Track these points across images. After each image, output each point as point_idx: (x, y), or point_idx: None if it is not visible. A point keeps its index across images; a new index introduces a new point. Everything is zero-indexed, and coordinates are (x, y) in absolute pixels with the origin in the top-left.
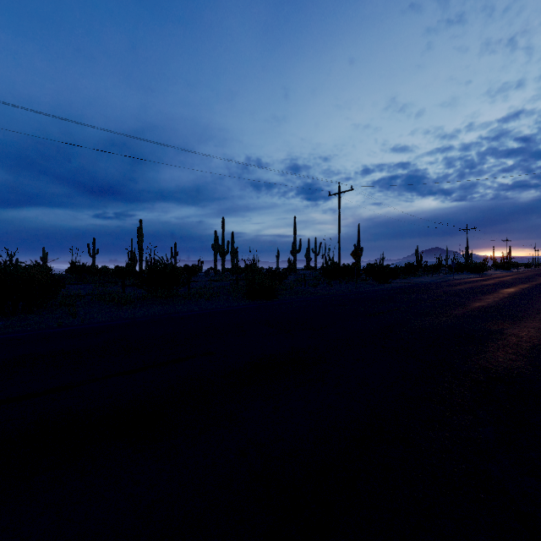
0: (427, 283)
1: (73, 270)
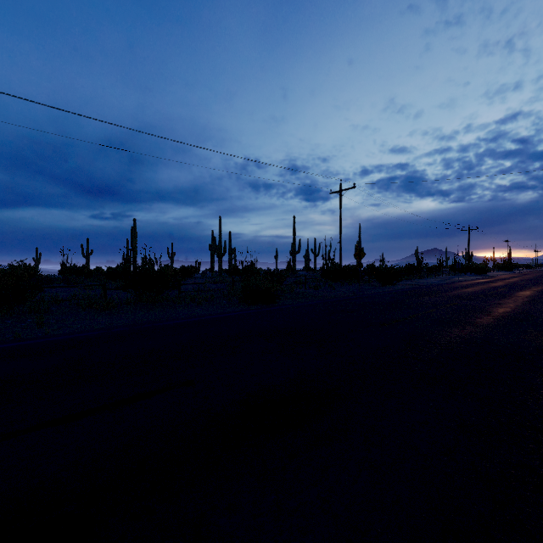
0: (433, 285)
1: (63, 271)
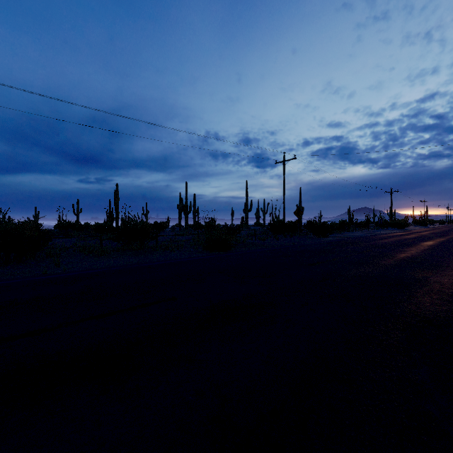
0: (358, 237)
1: (59, 226)
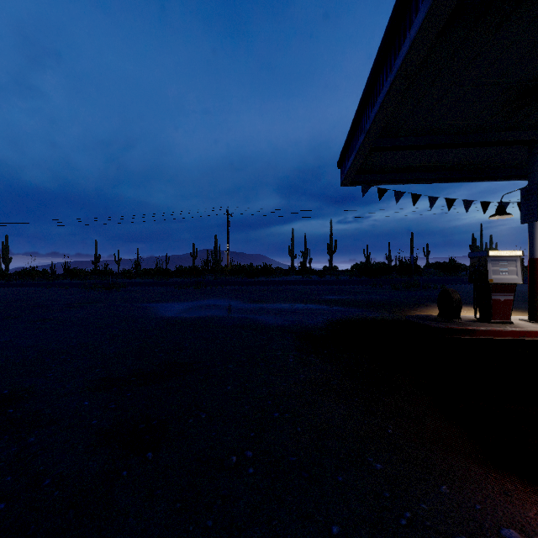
0: None
1: None
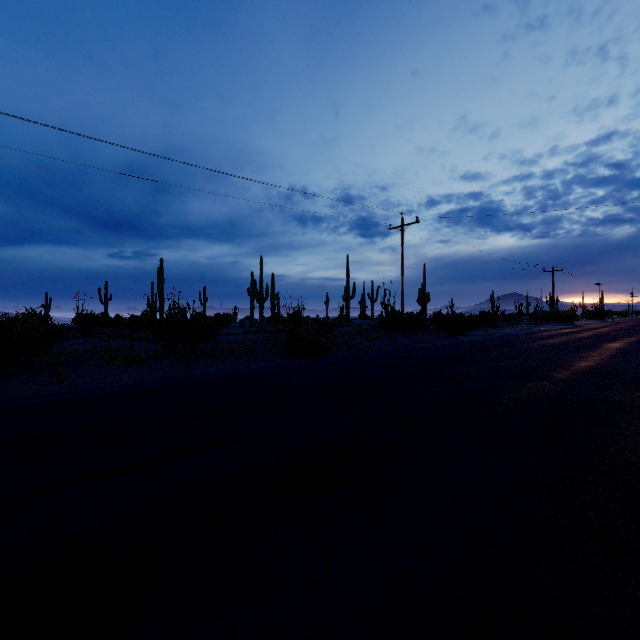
0: (509, 336)
1: (78, 319)
